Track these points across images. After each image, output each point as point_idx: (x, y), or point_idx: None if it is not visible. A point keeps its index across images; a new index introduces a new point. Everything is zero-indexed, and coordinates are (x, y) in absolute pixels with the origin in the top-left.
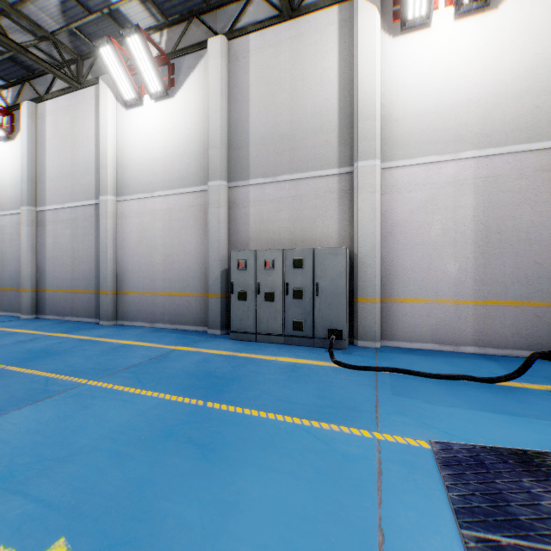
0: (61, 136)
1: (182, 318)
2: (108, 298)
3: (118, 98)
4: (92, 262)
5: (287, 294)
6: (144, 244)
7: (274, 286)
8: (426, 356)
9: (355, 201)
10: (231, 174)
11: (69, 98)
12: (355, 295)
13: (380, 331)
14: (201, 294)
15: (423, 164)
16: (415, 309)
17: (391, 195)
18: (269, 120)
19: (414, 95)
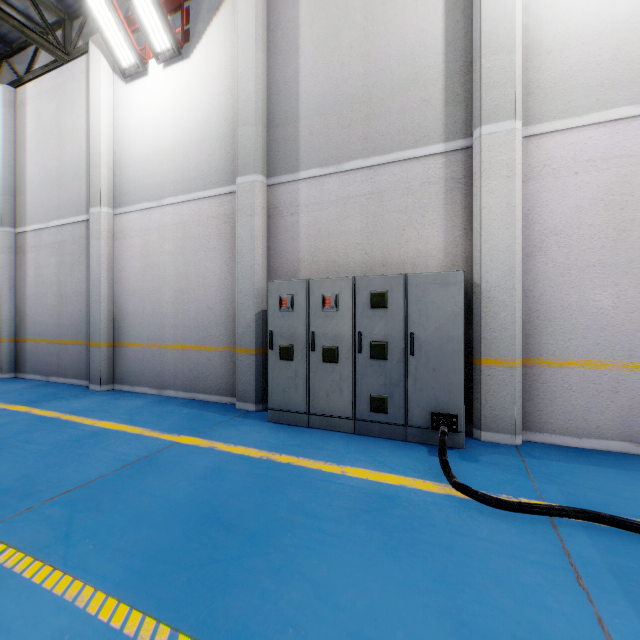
0: (45, 129)
1: (201, 383)
2: (100, 352)
3: (115, 69)
4: (83, 301)
5: (361, 350)
6: (149, 275)
7: (338, 337)
8: (623, 471)
9: (477, 194)
10: (271, 165)
11: (54, 76)
12: (477, 354)
13: (521, 415)
14: (228, 347)
15: (602, 122)
16: (586, 379)
17: (540, 182)
18: (330, 75)
19: (585, 4)
